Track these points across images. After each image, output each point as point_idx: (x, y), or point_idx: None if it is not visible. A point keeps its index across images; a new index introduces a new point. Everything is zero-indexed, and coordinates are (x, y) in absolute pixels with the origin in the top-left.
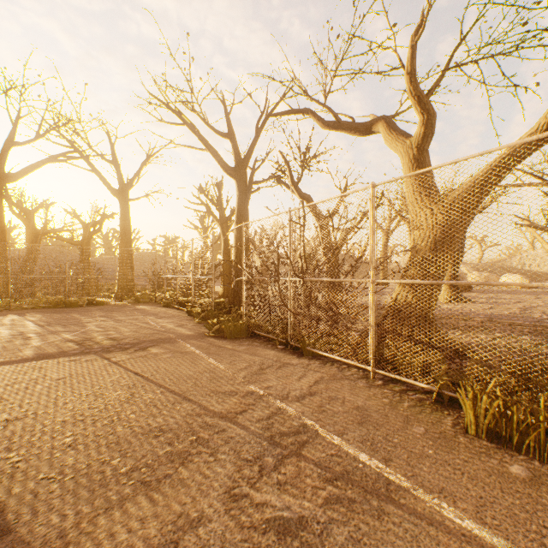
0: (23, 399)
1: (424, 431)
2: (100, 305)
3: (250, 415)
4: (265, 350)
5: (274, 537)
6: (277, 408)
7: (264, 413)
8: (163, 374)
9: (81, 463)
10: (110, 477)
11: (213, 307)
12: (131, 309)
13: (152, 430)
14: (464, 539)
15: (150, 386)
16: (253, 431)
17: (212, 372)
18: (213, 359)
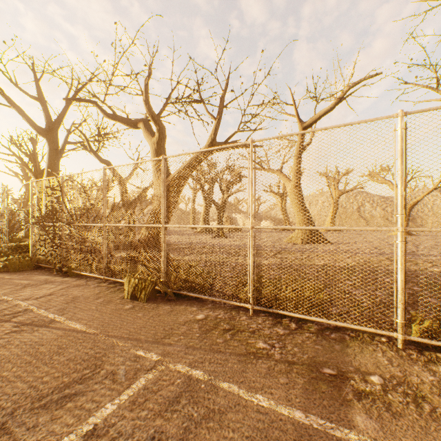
0: None
1: (102, 300)
2: None
3: None
4: (40, 276)
5: None
6: (15, 305)
7: (2, 308)
8: None
9: None
10: None
11: (8, 249)
12: None
13: None
14: (69, 330)
15: None
16: None
17: None
18: None
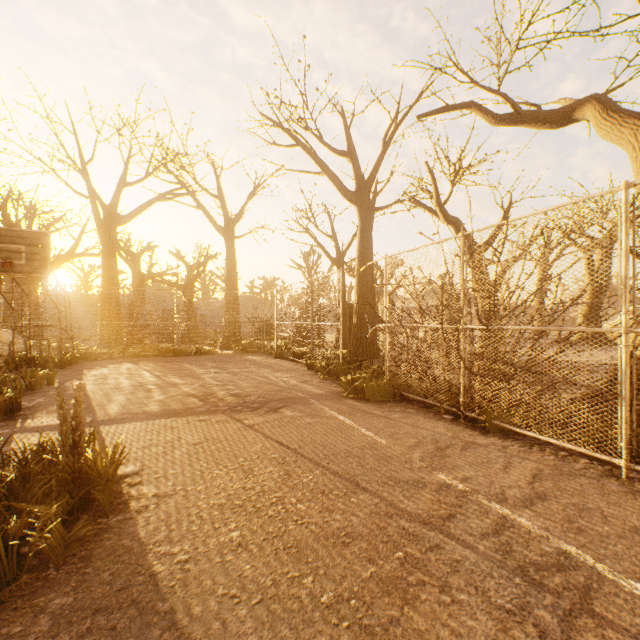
0: (165, 468)
1: None
2: (208, 354)
3: (465, 524)
4: (429, 421)
5: None
6: (501, 517)
7: (483, 522)
8: (312, 447)
9: (263, 576)
10: (311, 608)
11: (341, 361)
12: (241, 360)
13: (336, 532)
14: None
15: (304, 463)
16: (486, 555)
17: (375, 449)
18: (366, 429)
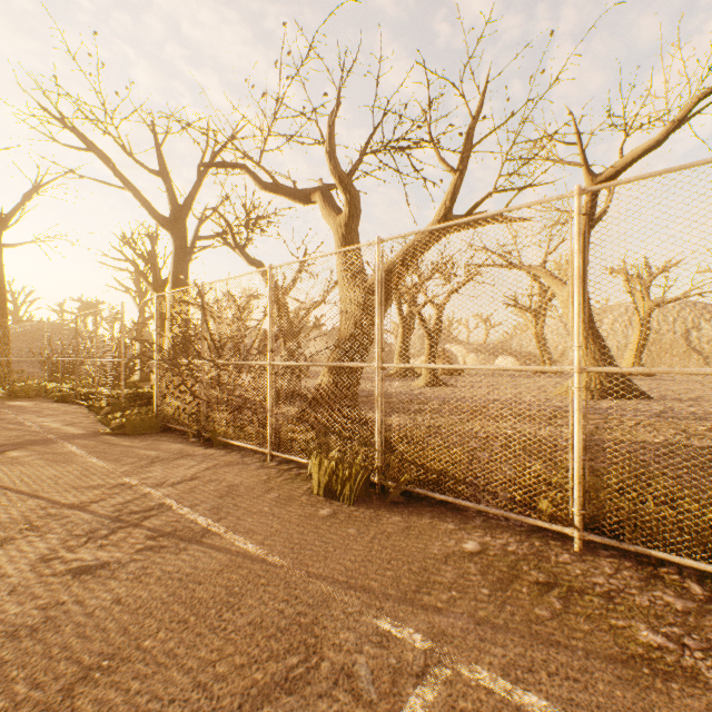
0: None
1: (277, 496)
2: None
3: (107, 502)
4: (172, 444)
5: (70, 577)
6: (143, 494)
7: (125, 499)
8: (15, 477)
9: None
10: None
11: (123, 399)
12: None
13: None
14: (237, 554)
15: None
16: (101, 514)
17: (86, 470)
18: (96, 457)
